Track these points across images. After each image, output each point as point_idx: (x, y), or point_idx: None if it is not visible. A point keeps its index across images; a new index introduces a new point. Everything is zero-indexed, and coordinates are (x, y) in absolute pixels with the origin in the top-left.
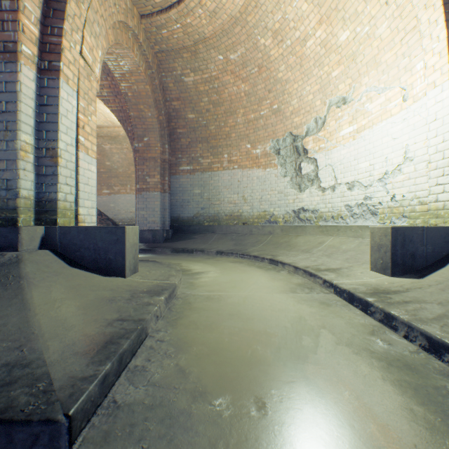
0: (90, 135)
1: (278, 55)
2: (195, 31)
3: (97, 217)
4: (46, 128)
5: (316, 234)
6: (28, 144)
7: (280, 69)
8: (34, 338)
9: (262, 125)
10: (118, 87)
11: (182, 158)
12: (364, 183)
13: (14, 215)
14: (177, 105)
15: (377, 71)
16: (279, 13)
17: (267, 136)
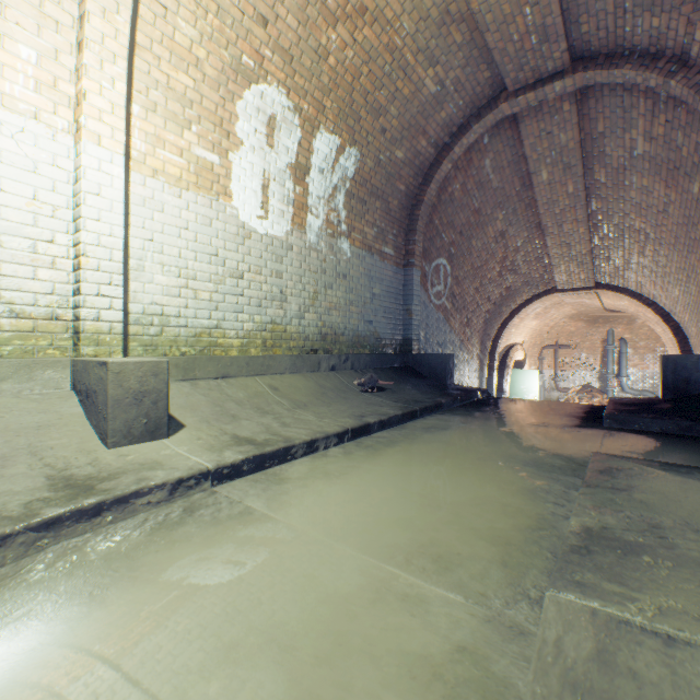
0: None
1: None
2: None
3: None
4: None
5: None
6: None
7: None
8: None
9: None
10: None
11: None
12: None
13: None
14: None
15: None
16: None
17: None
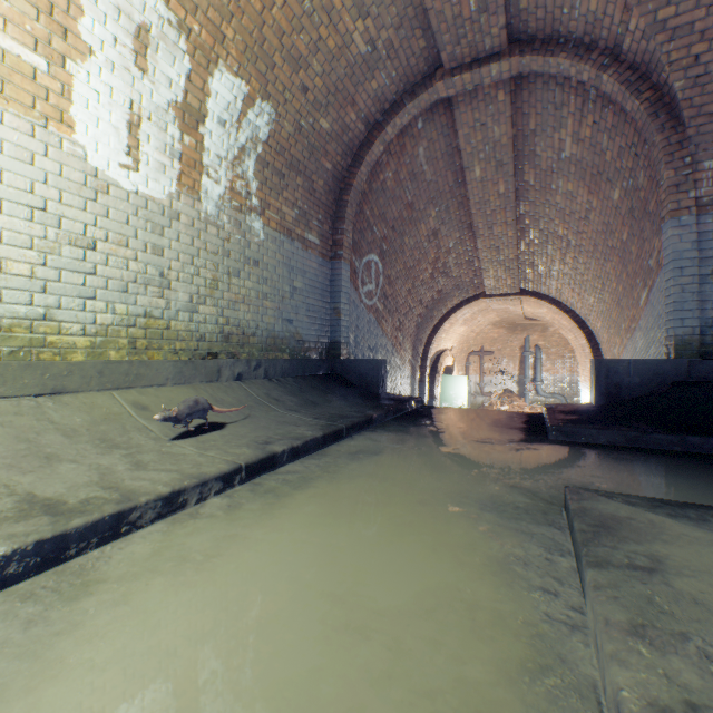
0: None
1: None
2: None
3: None
4: None
5: None
6: None
7: None
8: None
9: None
10: None
11: None
12: None
13: None
14: None
15: None
16: None
17: None
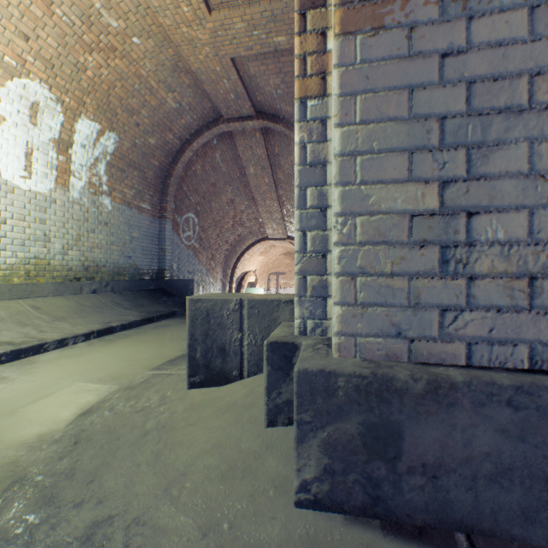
0: None
1: None
2: None
3: None
4: None
5: None
6: None
7: None
8: None
9: None
10: None
11: None
12: None
13: None
14: None
15: None
16: None
17: None
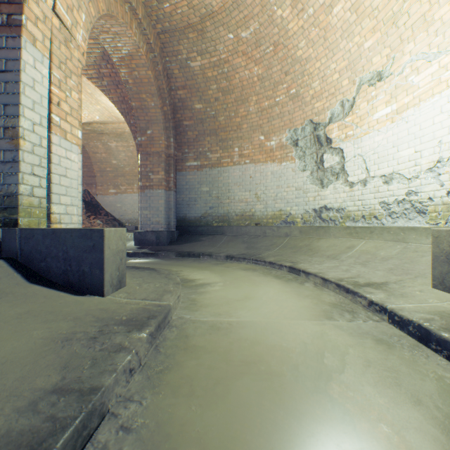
0: (69, 115)
1: (298, 28)
2: (201, 4)
3: (104, 217)
4: (4, 101)
5: (342, 237)
6: None
7: (300, 45)
8: None
9: (278, 113)
10: (119, 75)
11: (188, 153)
12: (407, 175)
13: None
14: (183, 94)
15: (427, 33)
16: None
17: (283, 126)
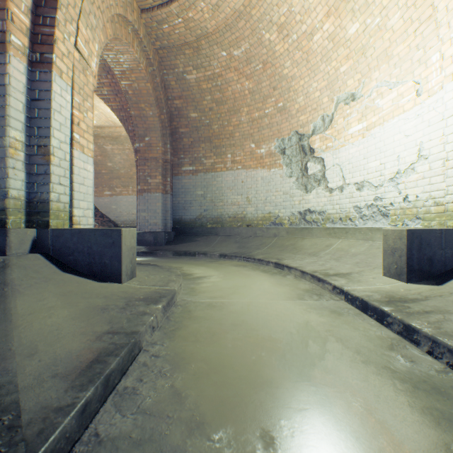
0: (86, 132)
1: (284, 50)
2: (197, 26)
3: (99, 219)
4: (38, 124)
5: (323, 237)
6: (18, 141)
7: (286, 65)
8: (9, 356)
9: (267, 123)
10: (119, 85)
11: (184, 159)
12: (374, 183)
13: (2, 217)
14: (179, 104)
15: (388, 65)
16: (285, 6)
17: (272, 135)
